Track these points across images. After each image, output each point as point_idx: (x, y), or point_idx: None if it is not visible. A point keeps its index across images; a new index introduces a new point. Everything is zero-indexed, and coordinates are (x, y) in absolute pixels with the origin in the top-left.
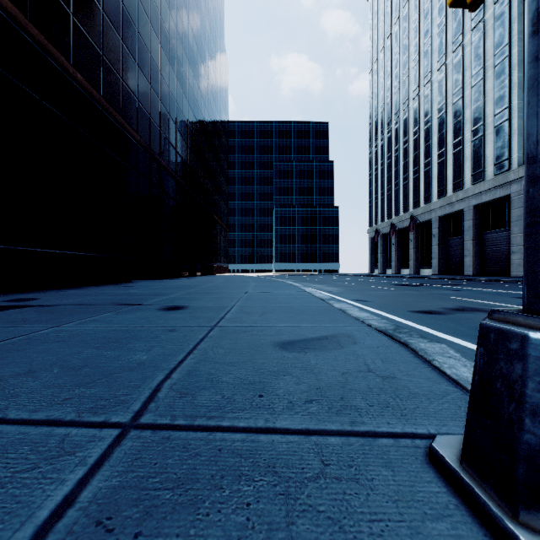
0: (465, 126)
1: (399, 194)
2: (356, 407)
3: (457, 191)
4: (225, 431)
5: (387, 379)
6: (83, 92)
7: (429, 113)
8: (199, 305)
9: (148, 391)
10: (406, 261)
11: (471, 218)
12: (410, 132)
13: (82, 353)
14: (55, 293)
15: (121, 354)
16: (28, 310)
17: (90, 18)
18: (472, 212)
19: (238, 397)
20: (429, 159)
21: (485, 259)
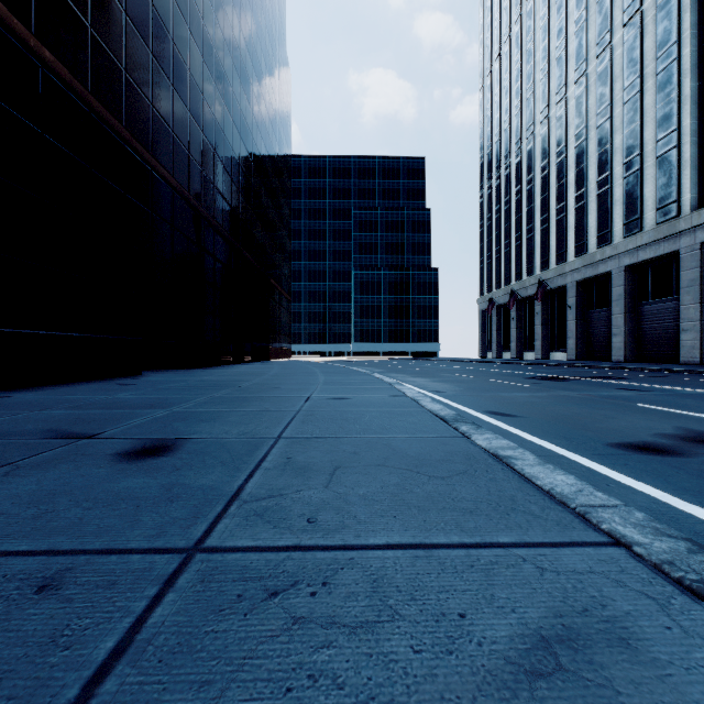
0: (614, 157)
1: (521, 251)
2: None
3: (603, 246)
4: None
5: None
6: (54, 80)
7: (564, 141)
8: (210, 437)
9: None
10: (530, 342)
11: (622, 284)
12: (536, 168)
13: None
14: None
15: None
16: None
17: None
18: (623, 274)
19: None
20: (562, 203)
21: (642, 339)
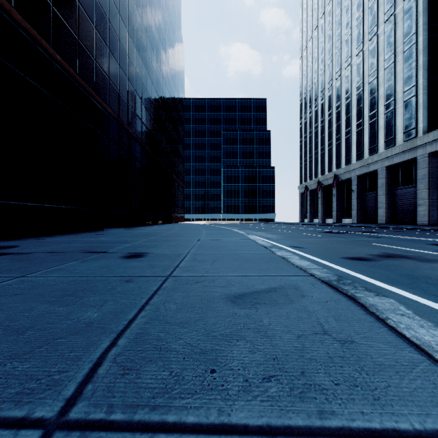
0: (379, 101)
1: (324, 157)
2: (320, 386)
3: (373, 154)
4: (170, 432)
5: (346, 343)
6: (61, 70)
7: (349, 91)
8: (157, 252)
9: (87, 365)
10: (330, 212)
11: (384, 177)
12: (333, 107)
13: (34, 309)
14: (35, 240)
15: (72, 311)
16: (3, 258)
17: (68, 8)
18: (384, 171)
19: (187, 374)
20: (349, 128)
21: (396, 210)
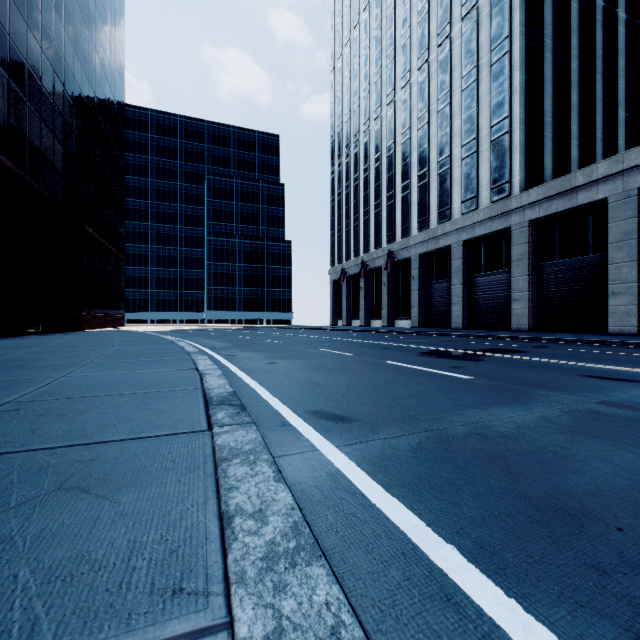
0: (453, 140)
1: (369, 225)
2: None
3: (444, 222)
4: None
5: None
6: None
7: (408, 123)
8: None
9: None
10: (377, 311)
11: (461, 257)
12: (383, 148)
13: None
14: None
15: None
16: None
17: None
18: (462, 248)
19: None
20: (407, 181)
21: (476, 308)
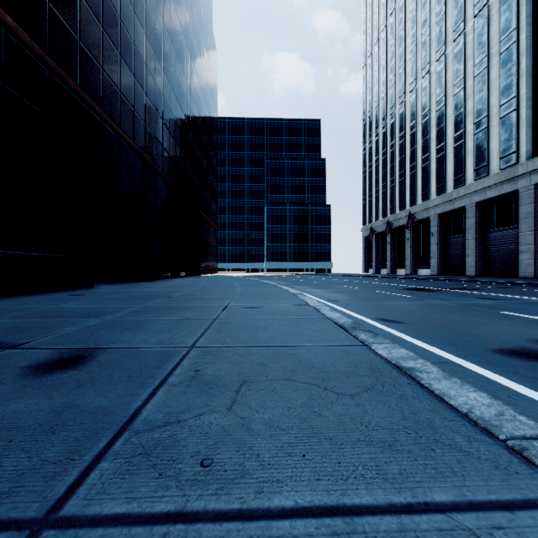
0: (467, 118)
1: (395, 191)
2: None
3: (458, 187)
4: None
5: None
6: (16, 42)
7: (428, 106)
8: (127, 346)
9: None
10: (402, 261)
11: (473, 216)
12: (407, 127)
13: None
14: None
15: None
16: None
17: None
18: (474, 209)
19: None
20: (427, 154)
21: (489, 259)
